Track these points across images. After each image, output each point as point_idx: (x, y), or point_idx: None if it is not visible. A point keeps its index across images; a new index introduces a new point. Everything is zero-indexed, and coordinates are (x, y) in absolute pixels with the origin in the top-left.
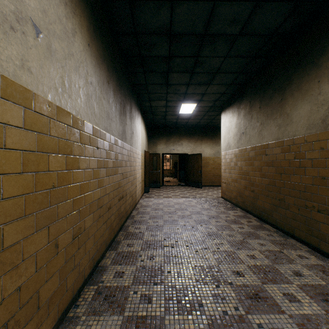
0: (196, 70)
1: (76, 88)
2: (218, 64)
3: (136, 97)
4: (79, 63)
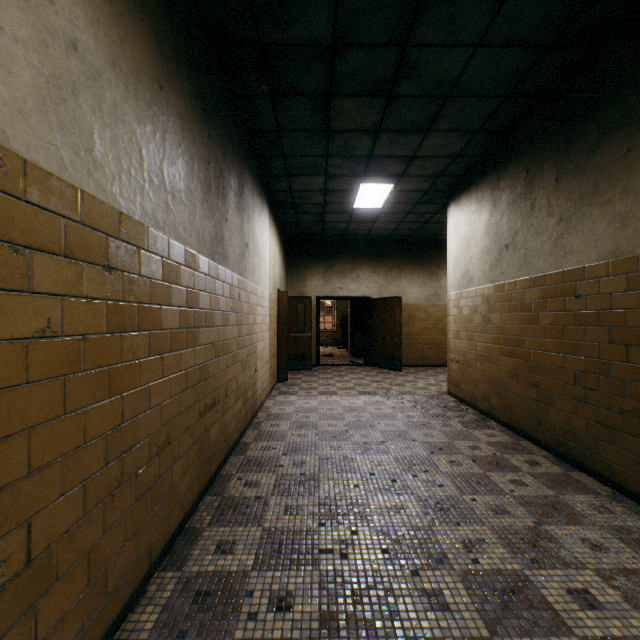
0: (399, 89)
1: None
2: (455, 70)
3: (256, 165)
4: None
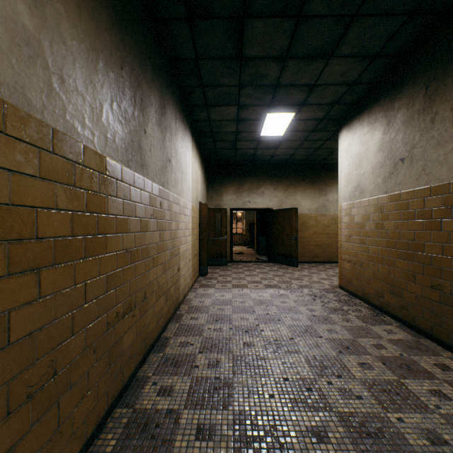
0: (309, 8)
1: None
2: None
3: (179, 94)
4: None
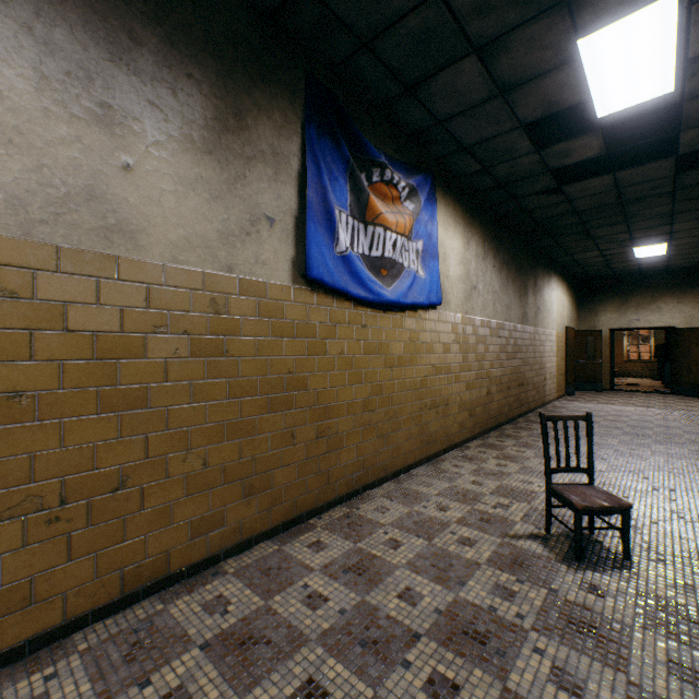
0: (632, 220)
1: (487, 303)
2: (665, 209)
3: (544, 258)
4: (489, 285)
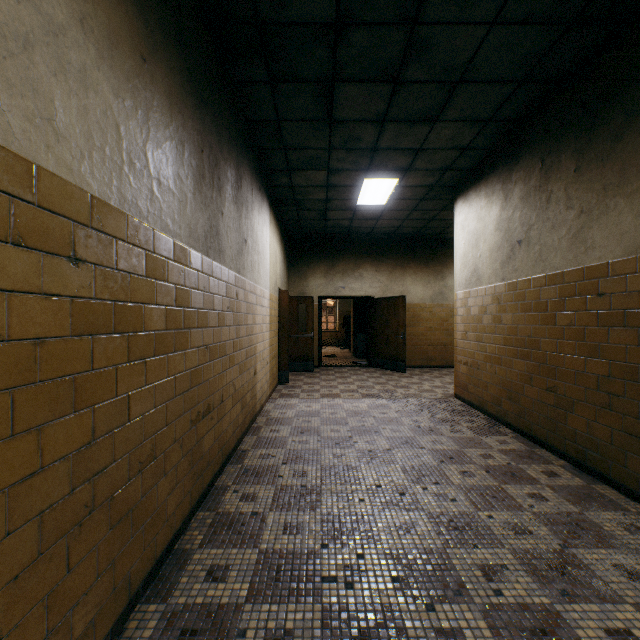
0: (407, 74)
1: None
2: (467, 51)
3: (255, 158)
4: None
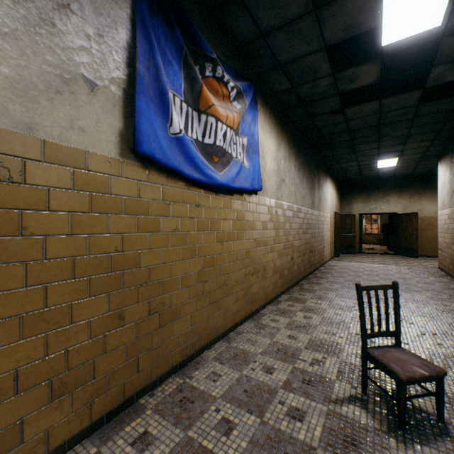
0: (382, 140)
1: (291, 192)
2: (404, 132)
3: (323, 165)
4: (292, 180)
